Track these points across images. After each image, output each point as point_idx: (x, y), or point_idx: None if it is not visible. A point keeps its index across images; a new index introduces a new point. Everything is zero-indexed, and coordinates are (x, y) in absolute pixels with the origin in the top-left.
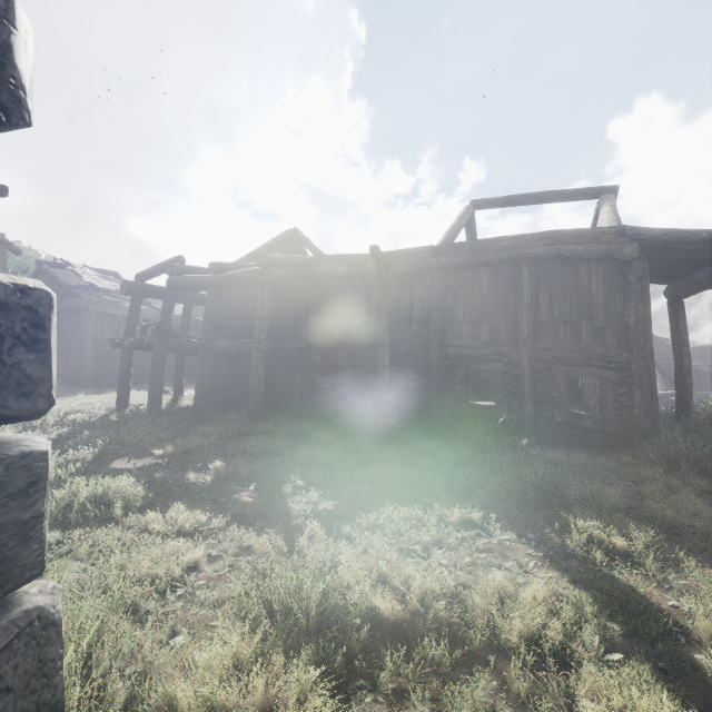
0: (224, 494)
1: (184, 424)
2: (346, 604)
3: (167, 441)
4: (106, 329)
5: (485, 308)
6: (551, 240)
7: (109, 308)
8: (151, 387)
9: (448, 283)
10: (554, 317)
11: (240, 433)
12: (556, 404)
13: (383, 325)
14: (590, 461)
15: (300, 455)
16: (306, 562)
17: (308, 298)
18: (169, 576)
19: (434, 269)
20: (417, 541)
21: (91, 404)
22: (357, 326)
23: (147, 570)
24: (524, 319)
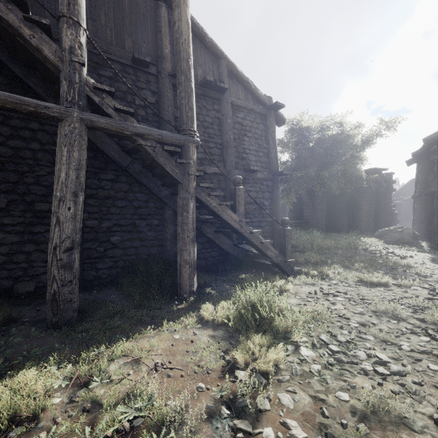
0: None
1: None
2: None
3: None
4: None
5: None
6: None
7: None
8: None
9: None
10: None
11: None
12: None
13: None
14: None
15: None
16: None
17: None
18: None
19: None
20: None
21: None
22: None
23: None
24: None
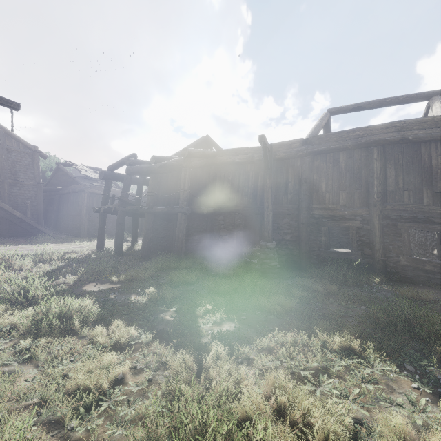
0: (153, 313)
1: (134, 261)
2: (249, 438)
3: (122, 272)
4: (94, 203)
5: (343, 181)
6: (396, 128)
7: (96, 190)
8: (116, 237)
9: (314, 164)
10: (399, 186)
11: (170, 268)
12: (401, 252)
13: (267, 193)
14: (436, 297)
15: (209, 285)
16: (212, 382)
17: (215, 178)
18: (98, 390)
19: (303, 155)
20: (306, 365)
21: (82, 247)
22: (248, 196)
23: (80, 382)
24: (374, 188)
